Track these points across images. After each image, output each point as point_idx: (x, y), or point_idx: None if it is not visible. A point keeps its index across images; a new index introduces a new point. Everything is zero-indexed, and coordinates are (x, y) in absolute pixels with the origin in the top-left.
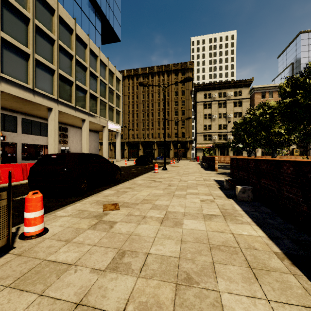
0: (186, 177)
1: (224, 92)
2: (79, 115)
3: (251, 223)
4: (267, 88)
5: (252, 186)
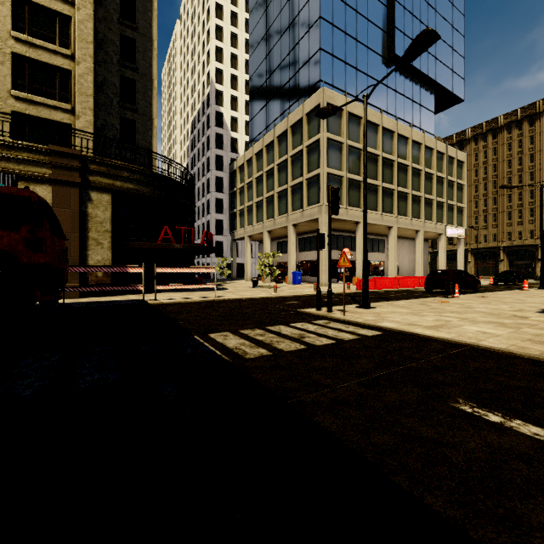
0: None
1: None
2: (414, 227)
3: None
4: None
5: None
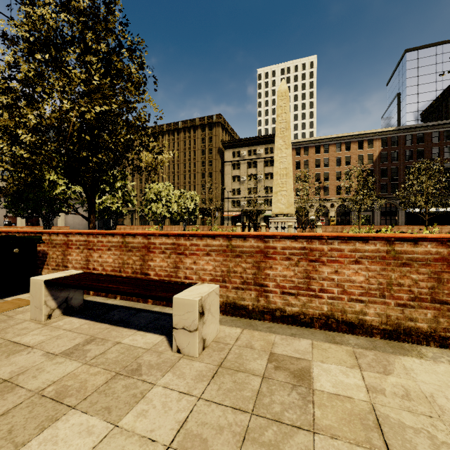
0: None
1: (254, 149)
2: None
3: None
4: (301, 143)
5: None
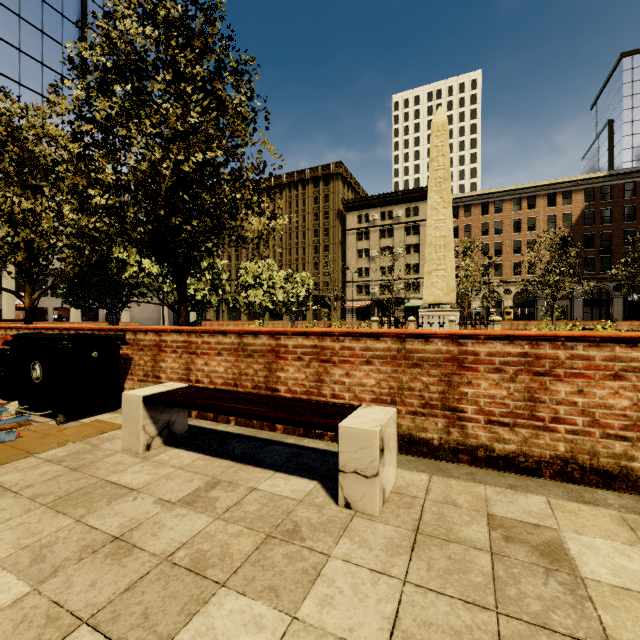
0: None
1: (389, 210)
2: None
3: None
4: (460, 200)
5: None
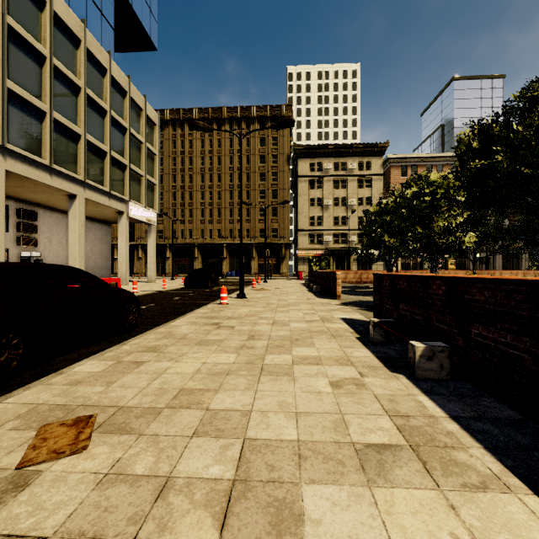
0: (285, 313)
1: (343, 161)
2: (61, 185)
3: (510, 480)
4: (409, 160)
5: (441, 340)
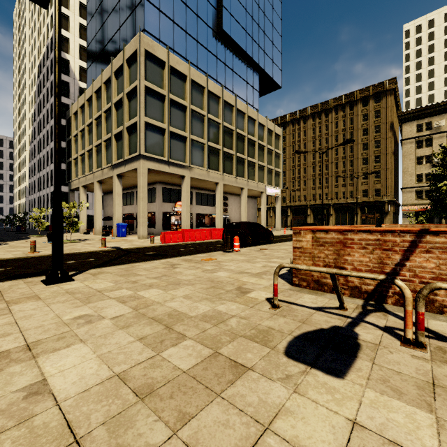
0: None
1: None
2: (239, 185)
3: None
4: None
5: None
